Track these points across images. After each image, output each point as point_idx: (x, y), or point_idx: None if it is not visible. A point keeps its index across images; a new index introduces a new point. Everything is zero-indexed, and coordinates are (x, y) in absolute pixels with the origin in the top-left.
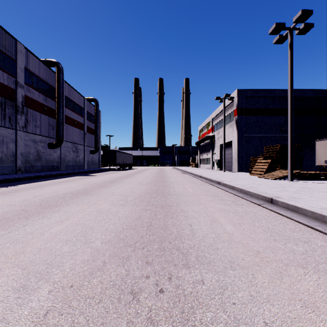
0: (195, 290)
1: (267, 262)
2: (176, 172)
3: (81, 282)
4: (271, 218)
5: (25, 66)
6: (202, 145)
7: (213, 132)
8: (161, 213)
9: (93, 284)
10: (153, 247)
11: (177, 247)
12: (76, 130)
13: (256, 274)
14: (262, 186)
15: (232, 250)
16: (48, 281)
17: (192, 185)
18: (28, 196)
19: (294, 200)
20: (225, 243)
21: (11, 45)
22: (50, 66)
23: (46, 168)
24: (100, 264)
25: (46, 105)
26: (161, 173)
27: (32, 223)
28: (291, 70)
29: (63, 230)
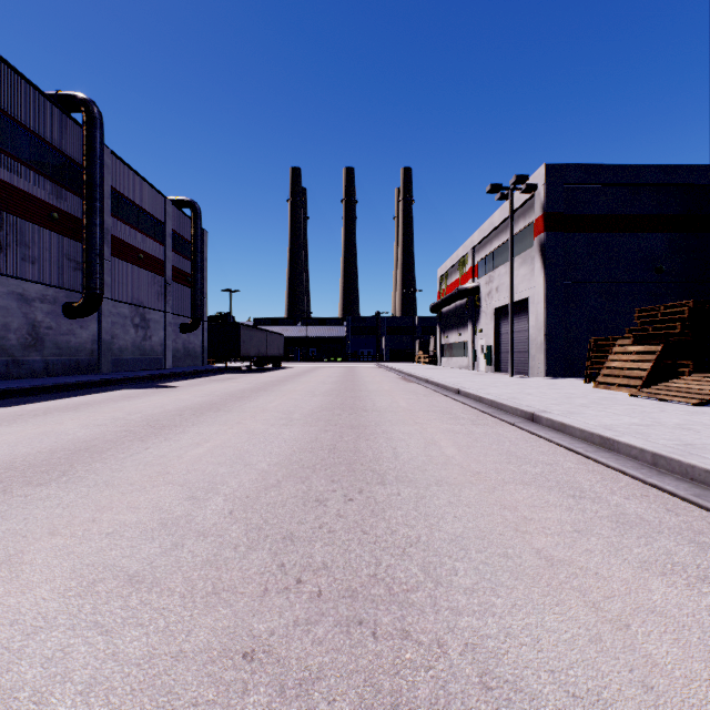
0: None
1: None
2: (387, 377)
3: None
4: None
5: None
6: (446, 312)
7: (475, 280)
8: None
9: None
10: None
11: None
12: (143, 274)
13: None
14: None
15: None
16: None
17: (447, 426)
18: None
19: None
20: None
21: None
22: (70, 109)
23: (57, 368)
24: None
25: (59, 208)
26: (349, 380)
27: None
28: None
29: None
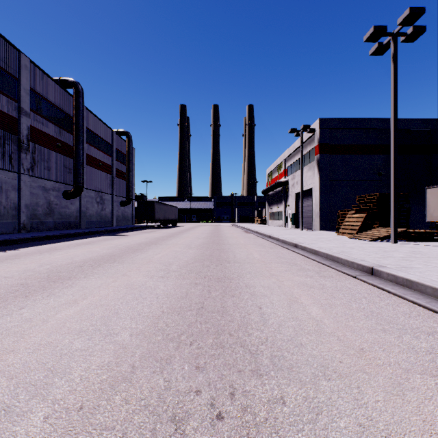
0: (273, 416)
1: (377, 366)
2: (236, 231)
3: (96, 400)
4: (373, 296)
5: (31, 87)
6: (271, 194)
7: (286, 177)
8: (217, 290)
9: (114, 405)
10: (205, 342)
11: (242, 342)
12: (101, 174)
13: (363, 386)
14: (357, 250)
15: (323, 347)
16: (46, 399)
17: (259, 249)
18: (32, 264)
19: (404, 270)
20: (311, 336)
21: (12, 58)
22: (66, 87)
23: (60, 226)
24: (127, 371)
25: (61, 140)
26: (216, 232)
27: (33, 304)
28: (395, 91)
29: (76, 315)
